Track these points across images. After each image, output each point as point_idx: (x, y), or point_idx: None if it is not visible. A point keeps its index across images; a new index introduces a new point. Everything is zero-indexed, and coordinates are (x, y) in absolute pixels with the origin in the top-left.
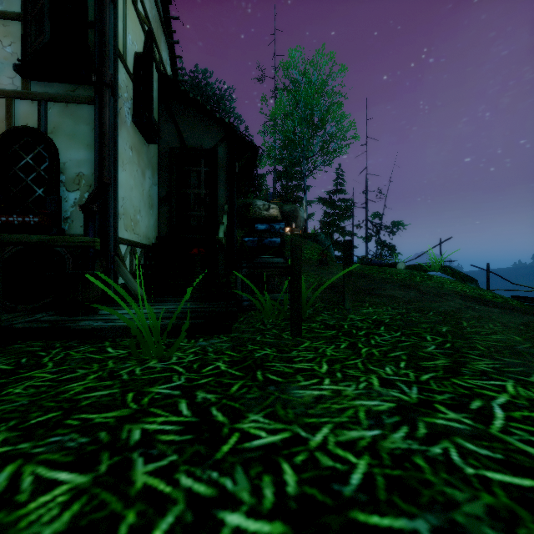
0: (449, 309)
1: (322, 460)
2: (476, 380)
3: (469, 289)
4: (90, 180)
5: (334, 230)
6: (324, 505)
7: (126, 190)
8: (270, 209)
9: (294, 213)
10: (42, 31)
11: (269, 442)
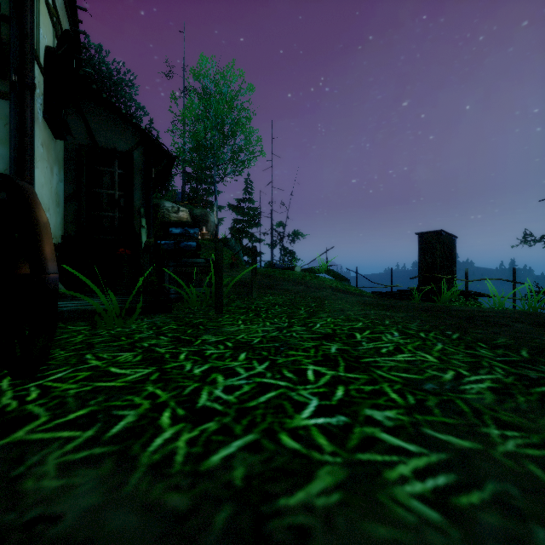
0: (321, 296)
1: (242, 340)
2: (316, 319)
3: (341, 285)
4: None
5: (243, 236)
6: (244, 346)
7: (38, 188)
8: (180, 212)
9: (204, 217)
10: None
11: (217, 340)
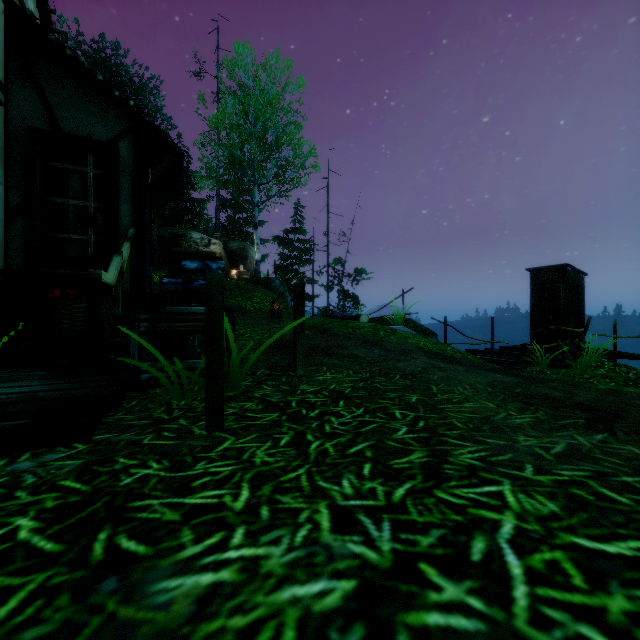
0: (416, 370)
1: None
2: (466, 489)
3: (431, 344)
4: None
5: (292, 276)
6: None
7: None
8: (211, 245)
9: (242, 252)
10: None
11: None
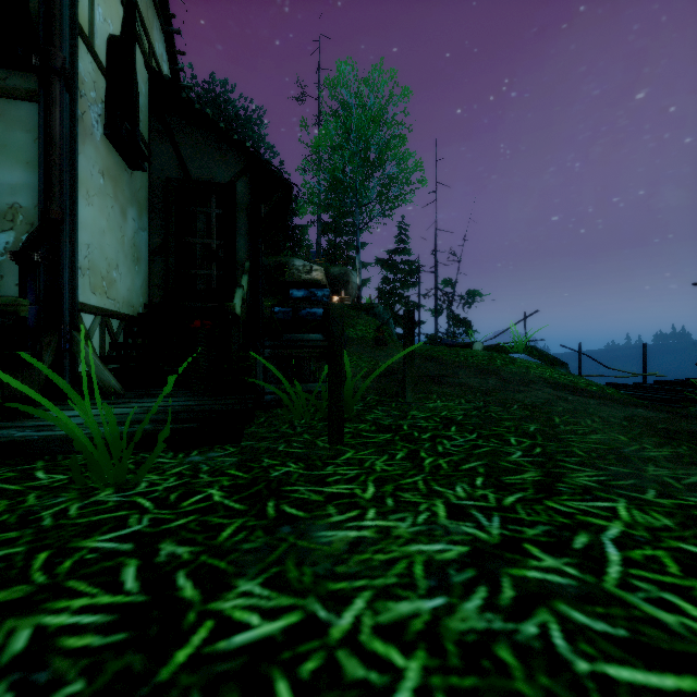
0: (537, 401)
1: (347, 668)
2: (577, 502)
3: (559, 374)
4: (32, 216)
5: (395, 301)
6: None
7: (93, 234)
8: (313, 272)
9: (344, 277)
10: None
11: (262, 636)
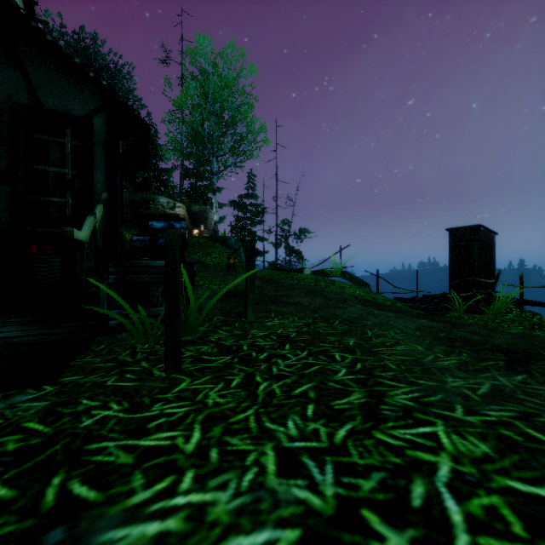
0: (352, 316)
1: None
2: (402, 430)
3: (365, 293)
4: None
5: (245, 235)
6: None
7: None
8: (176, 208)
9: (203, 214)
10: None
11: None
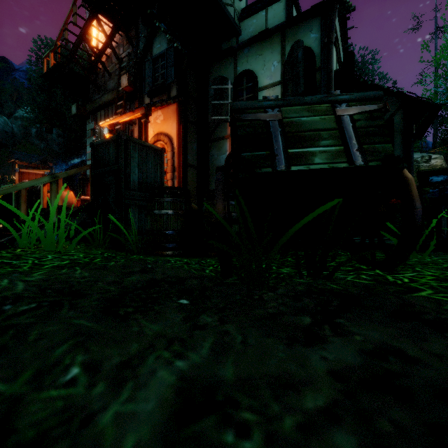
0: None
1: None
2: None
3: None
4: None
5: None
6: None
7: None
8: (431, 160)
9: None
10: (298, 86)
11: None
